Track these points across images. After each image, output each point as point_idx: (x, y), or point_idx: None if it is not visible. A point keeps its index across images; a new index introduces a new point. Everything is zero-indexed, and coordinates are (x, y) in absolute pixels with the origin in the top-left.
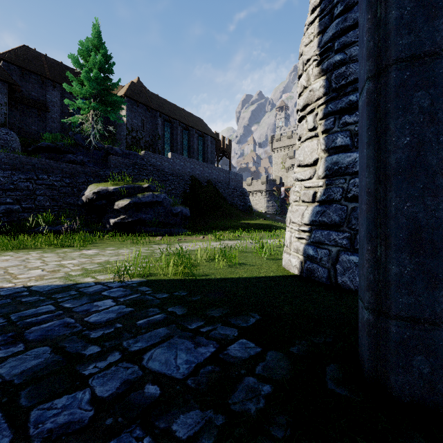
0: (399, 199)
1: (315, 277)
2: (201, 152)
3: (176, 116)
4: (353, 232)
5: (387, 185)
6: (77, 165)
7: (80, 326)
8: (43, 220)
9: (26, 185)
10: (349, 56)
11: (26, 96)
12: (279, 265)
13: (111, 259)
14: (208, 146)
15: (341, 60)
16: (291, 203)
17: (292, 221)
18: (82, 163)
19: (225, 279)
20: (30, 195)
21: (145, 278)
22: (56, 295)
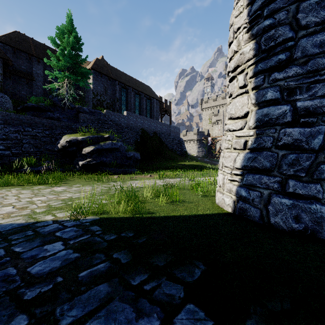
0: None
1: (247, 216)
2: (148, 111)
3: (130, 84)
4: (284, 176)
5: None
6: (55, 121)
7: (19, 280)
8: (28, 162)
9: (15, 136)
10: (278, 20)
11: (17, 69)
12: (213, 202)
13: (74, 196)
14: (154, 106)
15: (270, 24)
16: (223, 150)
17: (224, 165)
18: (59, 119)
19: (168, 218)
20: (18, 143)
21: (98, 216)
22: (13, 235)
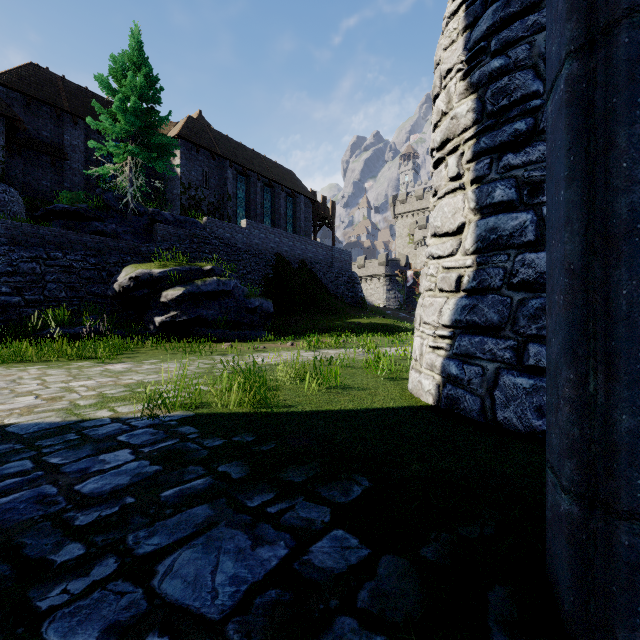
0: (635, 283)
1: (460, 410)
2: (290, 219)
3: (254, 167)
4: (521, 339)
5: (611, 255)
6: (108, 238)
7: (64, 501)
8: (56, 318)
9: (31, 267)
10: (515, 60)
11: (34, 137)
12: (404, 389)
13: (146, 379)
14: (301, 210)
15: (501, 67)
16: (422, 294)
17: (424, 320)
18: (115, 235)
19: (318, 414)
20: (37, 282)
21: (191, 411)
22: (43, 441)
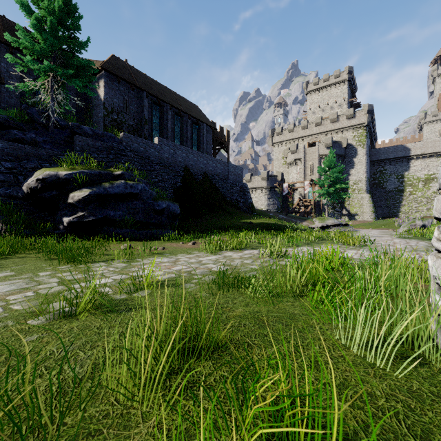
0: None
1: None
2: (195, 142)
3: (166, 99)
4: None
5: None
6: (26, 145)
7: None
8: None
9: None
10: None
11: None
12: None
13: None
14: (204, 135)
15: None
16: None
17: None
18: (35, 143)
19: None
20: None
21: None
22: None
